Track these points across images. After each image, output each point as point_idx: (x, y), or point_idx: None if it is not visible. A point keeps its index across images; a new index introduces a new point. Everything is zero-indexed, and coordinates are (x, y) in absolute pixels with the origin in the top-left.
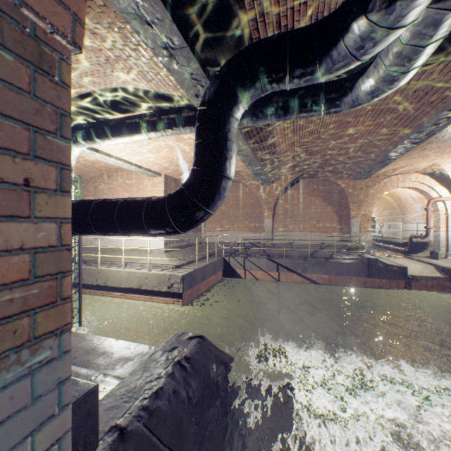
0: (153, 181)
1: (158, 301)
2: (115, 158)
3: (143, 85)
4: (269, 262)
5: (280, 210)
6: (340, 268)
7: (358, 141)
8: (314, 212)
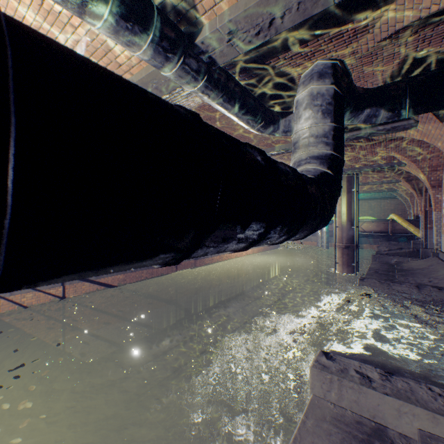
0: None
1: None
2: None
3: None
4: None
5: None
6: None
7: None
8: None
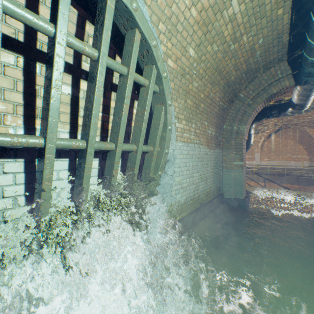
0: None
1: None
2: None
3: None
4: (258, 177)
5: (265, 148)
6: (307, 181)
7: (312, 115)
8: (289, 149)
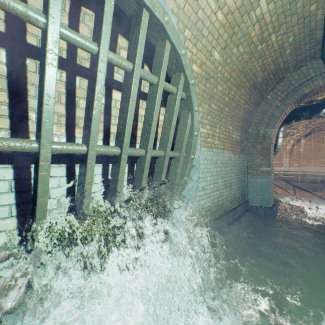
0: None
1: None
2: None
3: None
4: (287, 184)
5: (295, 152)
6: None
7: None
8: (323, 153)
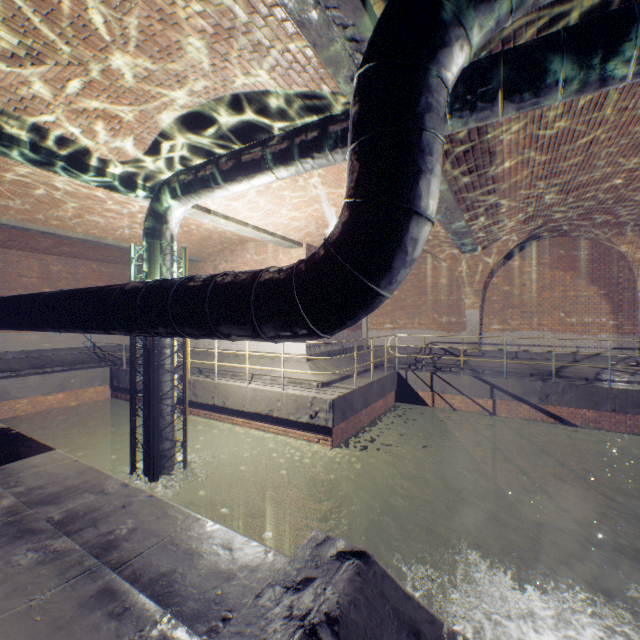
0: (291, 255)
1: (296, 436)
2: (235, 221)
3: (263, 82)
4: (476, 382)
5: (495, 294)
6: (620, 399)
7: None
8: (561, 297)
